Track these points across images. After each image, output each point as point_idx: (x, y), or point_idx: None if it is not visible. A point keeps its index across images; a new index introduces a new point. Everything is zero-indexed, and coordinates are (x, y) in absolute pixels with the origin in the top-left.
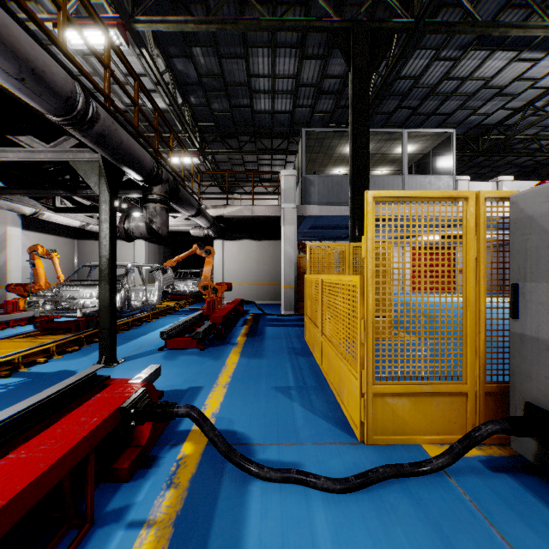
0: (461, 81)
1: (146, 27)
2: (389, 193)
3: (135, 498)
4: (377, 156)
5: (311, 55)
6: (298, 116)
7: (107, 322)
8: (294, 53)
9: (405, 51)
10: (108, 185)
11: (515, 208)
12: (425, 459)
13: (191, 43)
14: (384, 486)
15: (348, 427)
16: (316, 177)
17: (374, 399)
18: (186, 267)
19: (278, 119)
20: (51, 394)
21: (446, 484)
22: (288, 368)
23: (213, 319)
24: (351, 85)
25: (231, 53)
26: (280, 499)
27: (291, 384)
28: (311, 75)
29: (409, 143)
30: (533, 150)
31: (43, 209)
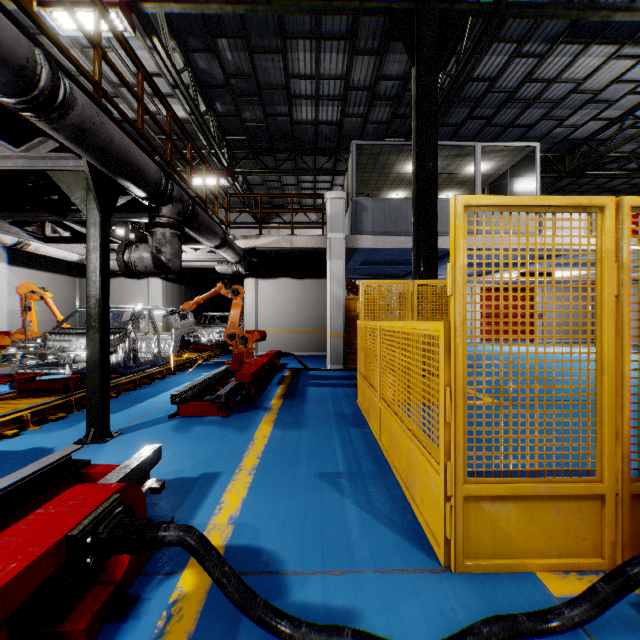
0: (546, 83)
1: (156, 8)
2: (488, 199)
3: None
4: (442, 177)
5: (364, 49)
6: (347, 128)
7: (97, 384)
8: (343, 47)
9: (481, 41)
10: (98, 202)
11: None
12: (546, 600)
13: (215, 33)
14: None
15: (424, 541)
16: (370, 201)
17: (465, 505)
18: (213, 311)
19: (323, 132)
20: None
21: None
22: (336, 444)
23: (239, 377)
24: (414, 82)
25: (265, 47)
26: None
27: (340, 469)
28: (364, 76)
29: (483, 160)
30: (629, 171)
31: (29, 238)
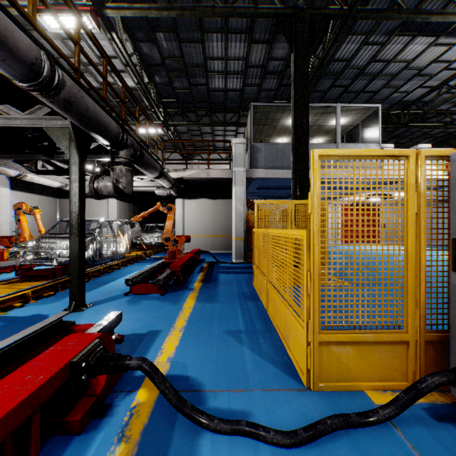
0: (386, 63)
1: (115, 13)
2: (334, 151)
3: (84, 453)
4: (314, 127)
5: (258, 40)
6: (247, 93)
7: (77, 271)
8: (244, 38)
9: (339, 35)
10: (77, 149)
11: (455, 166)
12: (369, 407)
13: (155, 29)
14: (333, 438)
15: (294, 372)
16: (263, 145)
17: (320, 347)
18: (153, 221)
19: (230, 96)
20: (13, 342)
21: (393, 435)
22: (238, 312)
23: (172, 267)
24: (293, 64)
25: (189, 38)
26: (229, 454)
27: (241, 328)
28: (258, 58)
29: (342, 116)
30: (446, 123)
31: (26, 172)
